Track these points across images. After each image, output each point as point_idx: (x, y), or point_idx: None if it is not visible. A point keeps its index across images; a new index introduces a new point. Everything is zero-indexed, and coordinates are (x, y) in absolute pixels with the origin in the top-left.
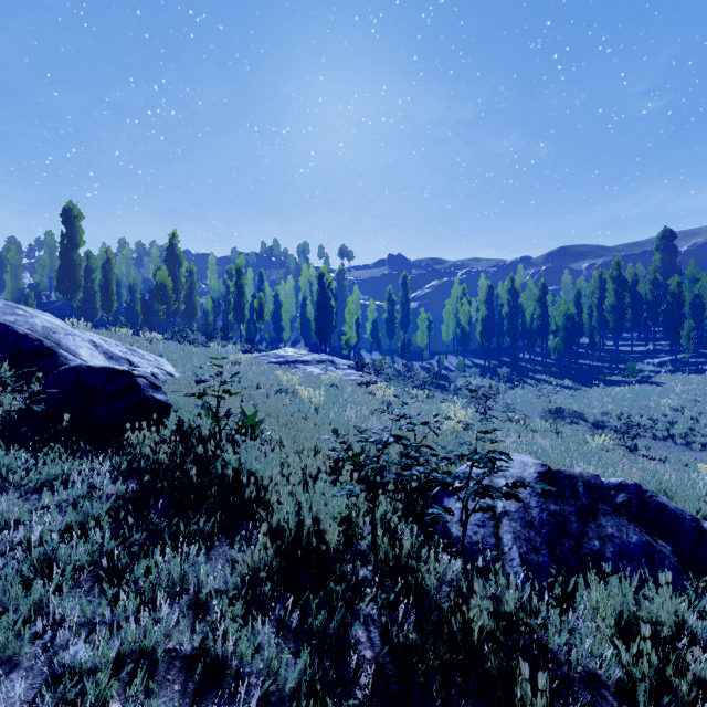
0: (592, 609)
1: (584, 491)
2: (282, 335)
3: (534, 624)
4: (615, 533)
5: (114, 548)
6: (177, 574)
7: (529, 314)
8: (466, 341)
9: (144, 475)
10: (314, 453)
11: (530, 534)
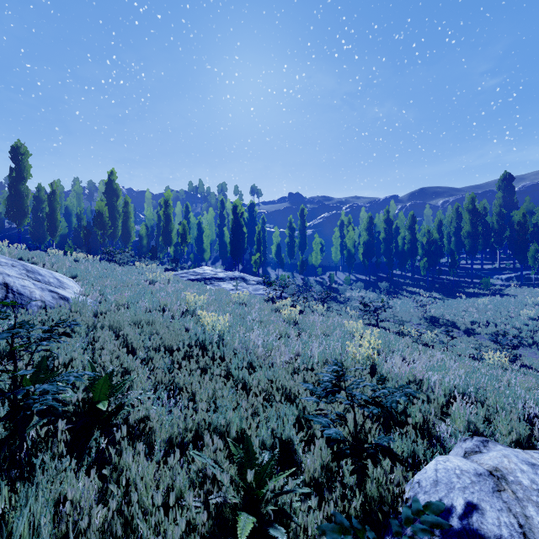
0: None
1: None
2: (203, 255)
3: None
4: None
5: None
6: None
7: (401, 239)
8: (352, 261)
9: None
10: (198, 435)
11: None
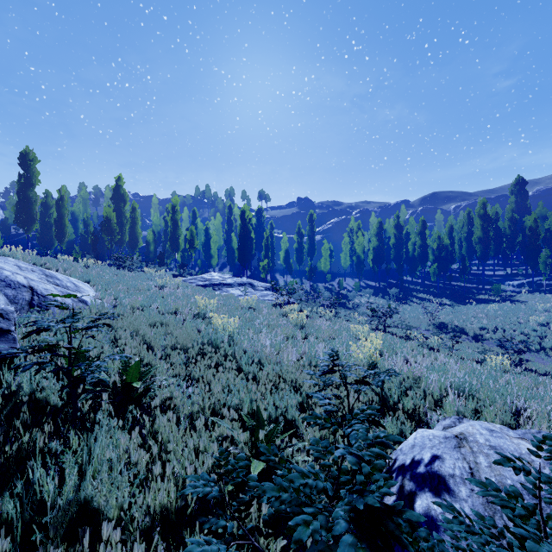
0: None
1: None
2: (211, 261)
3: None
4: None
5: None
6: None
7: (411, 245)
8: (361, 267)
9: None
10: (215, 413)
11: None
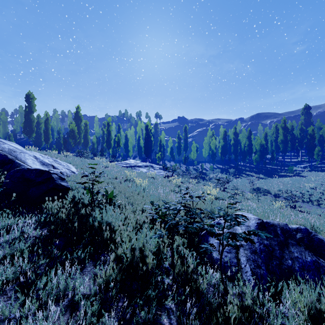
0: (292, 301)
1: (281, 232)
2: (128, 153)
3: (262, 313)
4: (299, 255)
5: (29, 269)
6: (62, 286)
7: (243, 144)
8: (214, 157)
9: (51, 226)
10: (142, 212)
11: (255, 257)
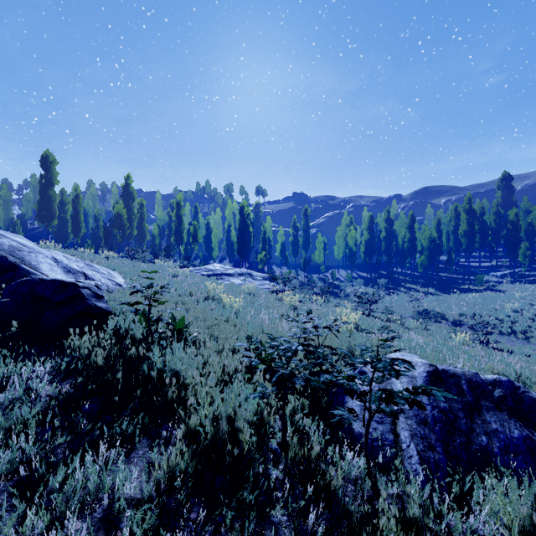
0: (490, 509)
1: (468, 388)
2: (212, 254)
3: (439, 530)
4: (499, 428)
5: (37, 453)
6: (92, 484)
7: (401, 238)
8: (353, 259)
9: (77, 377)
10: (233, 352)
11: (425, 431)
